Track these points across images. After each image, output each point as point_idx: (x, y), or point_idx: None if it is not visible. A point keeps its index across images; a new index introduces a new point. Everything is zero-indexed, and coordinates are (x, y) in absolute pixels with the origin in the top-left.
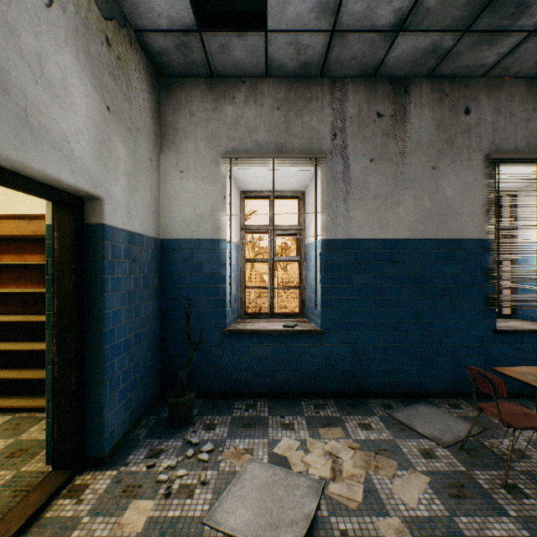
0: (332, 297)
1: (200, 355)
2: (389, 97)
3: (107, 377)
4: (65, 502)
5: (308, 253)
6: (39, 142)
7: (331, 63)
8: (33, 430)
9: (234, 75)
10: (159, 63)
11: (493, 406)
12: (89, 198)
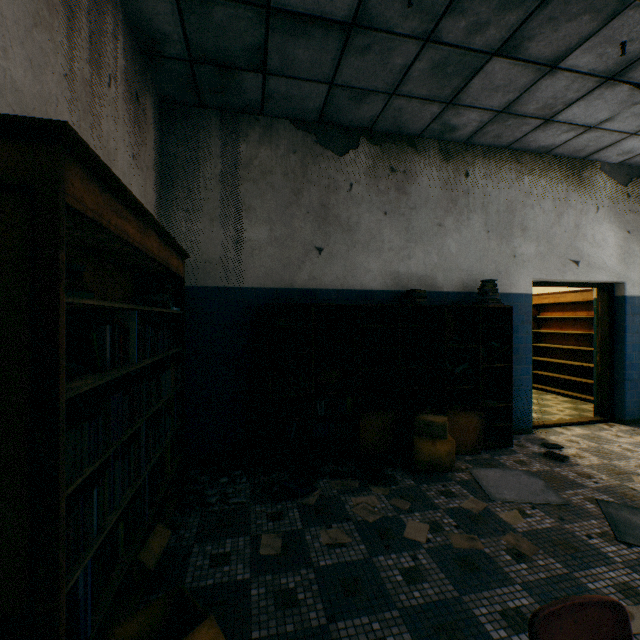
0: None
1: None
2: None
3: (627, 379)
4: (603, 425)
5: None
6: (592, 270)
7: None
8: (583, 406)
9: None
10: None
11: None
12: (615, 283)
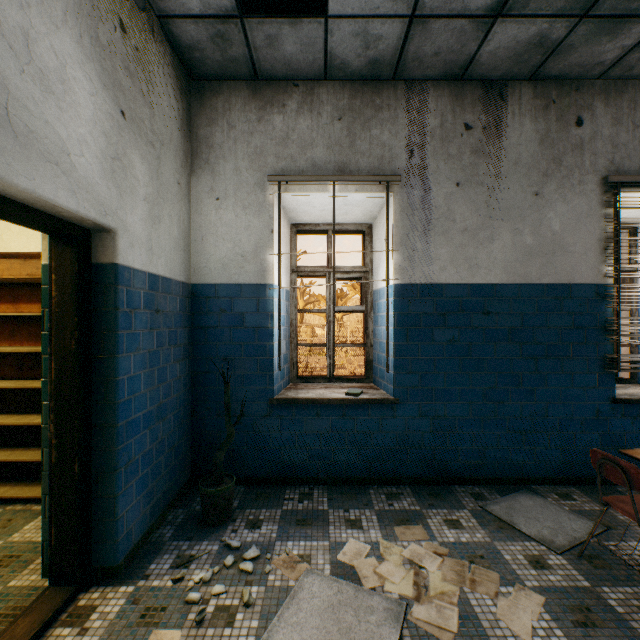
0: (408, 357)
1: (241, 430)
2: (480, 105)
3: (122, 463)
4: (64, 632)
5: (376, 302)
6: (26, 151)
7: (408, 60)
8: (28, 528)
9: (284, 76)
10: (190, 60)
11: (623, 501)
12: (97, 230)
